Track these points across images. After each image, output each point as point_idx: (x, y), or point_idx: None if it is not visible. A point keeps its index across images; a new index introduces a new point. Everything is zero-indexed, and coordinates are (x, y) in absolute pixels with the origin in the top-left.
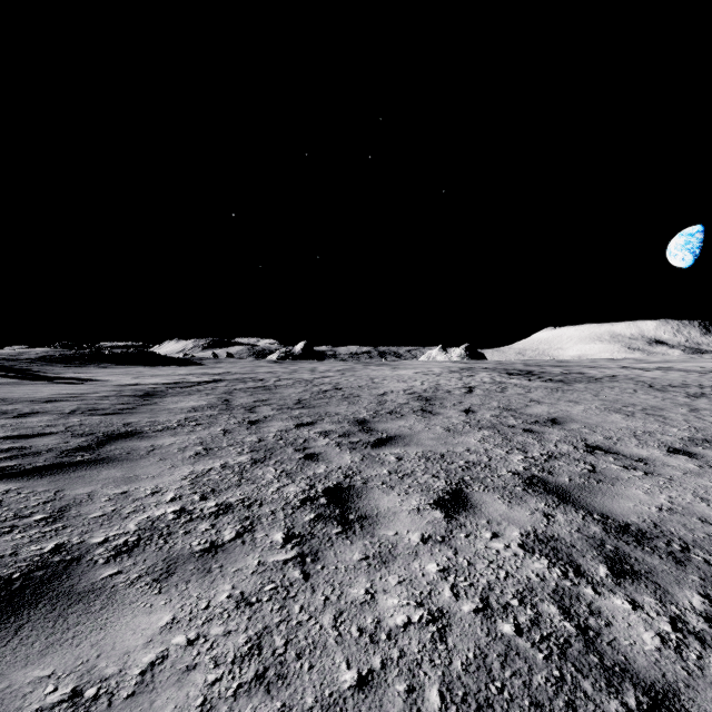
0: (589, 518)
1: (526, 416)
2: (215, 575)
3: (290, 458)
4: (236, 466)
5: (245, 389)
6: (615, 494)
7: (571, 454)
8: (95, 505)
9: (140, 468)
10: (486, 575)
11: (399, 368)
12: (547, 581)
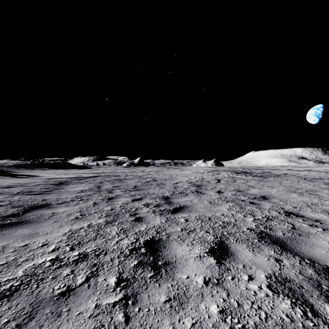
0: (303, 263)
1: (249, 195)
2: (62, 319)
3: (127, 220)
4: (96, 226)
5: (109, 181)
6: (312, 244)
7: (278, 217)
8: (3, 255)
9: (41, 228)
10: (252, 316)
11: (184, 170)
12: (296, 321)
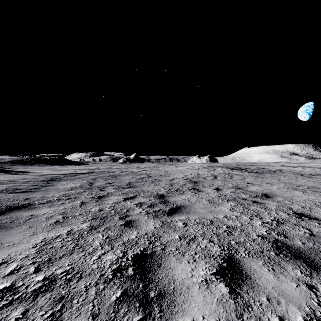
0: None
1: (250, 192)
2: None
3: (115, 225)
4: (77, 233)
5: (103, 177)
6: None
7: (289, 220)
8: None
9: (9, 236)
10: None
11: (179, 166)
12: None
